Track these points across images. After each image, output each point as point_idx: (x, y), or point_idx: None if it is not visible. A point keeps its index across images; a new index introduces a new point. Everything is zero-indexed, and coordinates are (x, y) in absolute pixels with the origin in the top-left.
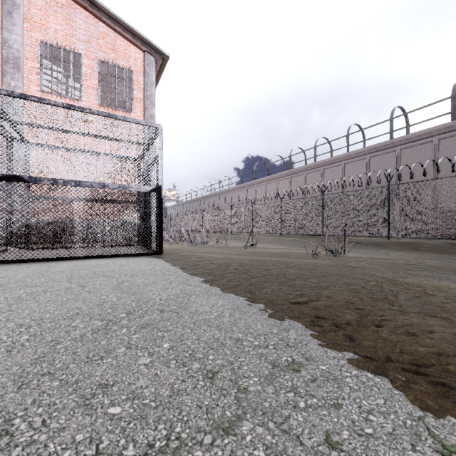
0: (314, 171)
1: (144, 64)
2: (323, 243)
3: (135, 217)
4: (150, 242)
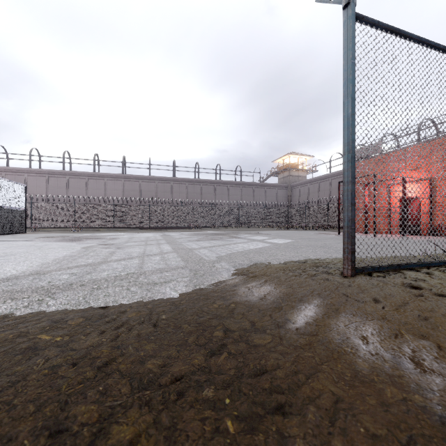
0: None
1: None
2: None
3: None
4: None
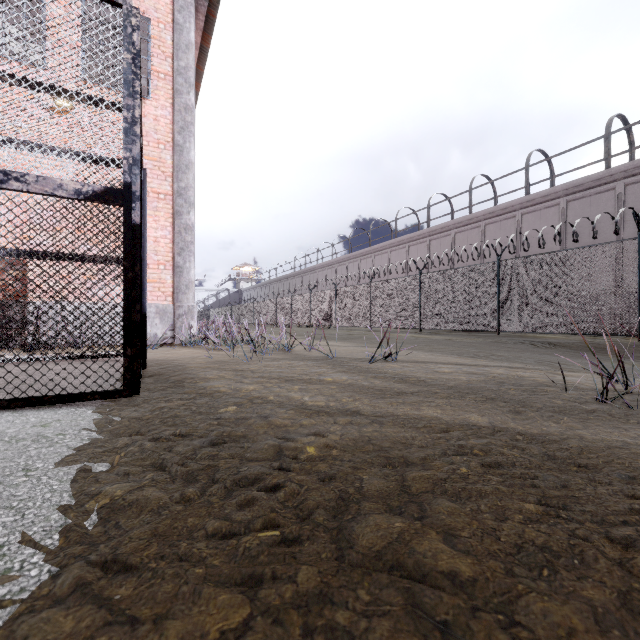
0: (468, 228)
1: (174, 8)
2: (507, 346)
3: (156, 298)
4: (143, 351)
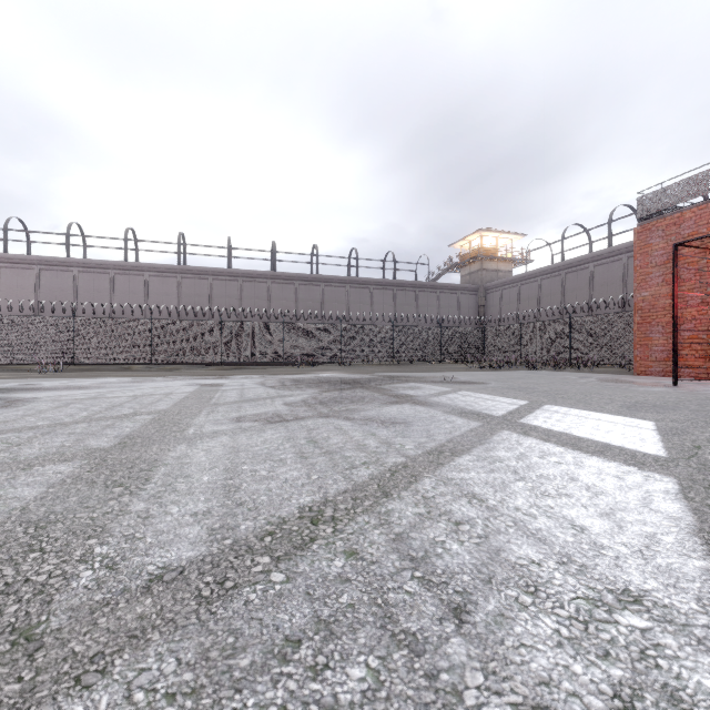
0: None
1: None
2: None
3: None
4: None
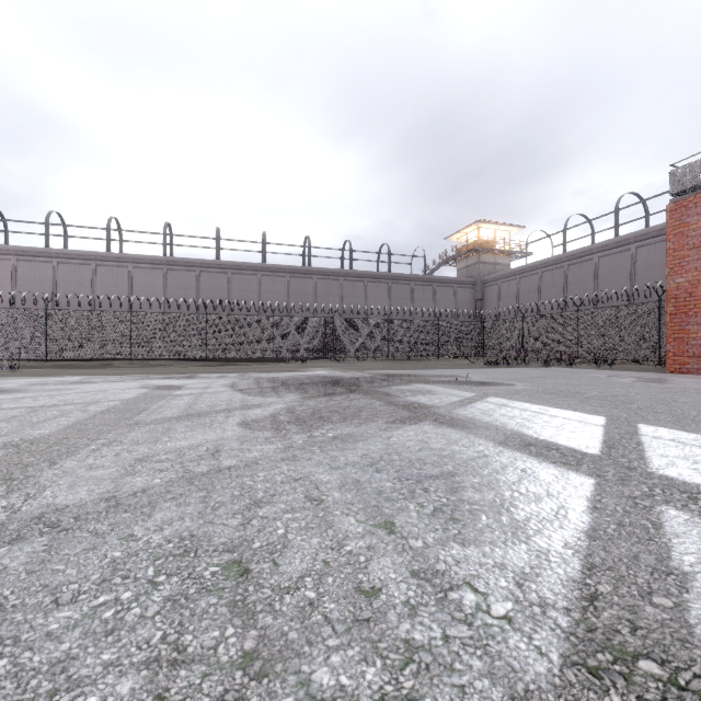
0: None
1: None
2: None
3: None
4: None
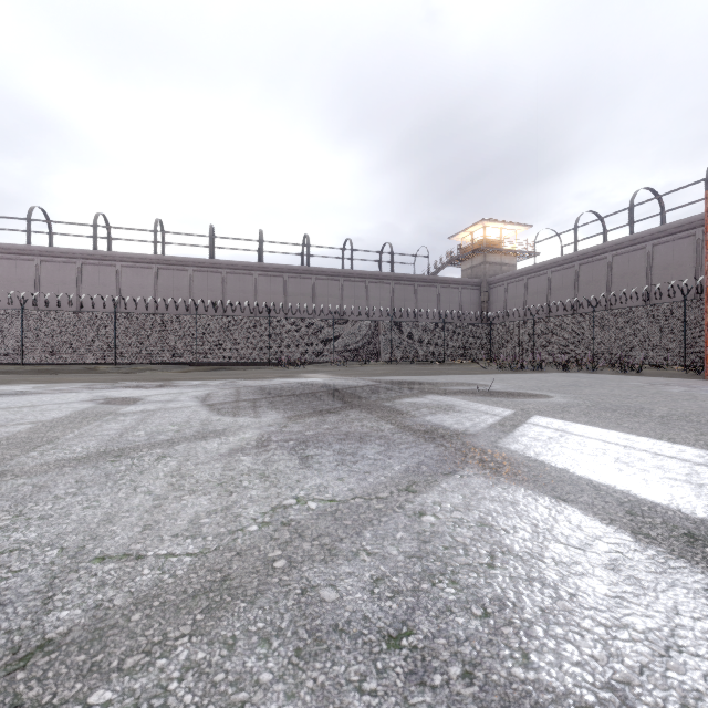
0: None
1: None
2: None
3: None
4: None
